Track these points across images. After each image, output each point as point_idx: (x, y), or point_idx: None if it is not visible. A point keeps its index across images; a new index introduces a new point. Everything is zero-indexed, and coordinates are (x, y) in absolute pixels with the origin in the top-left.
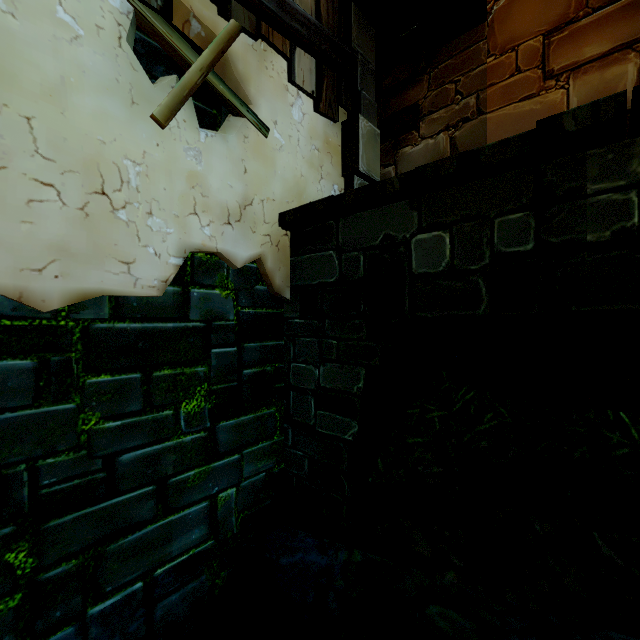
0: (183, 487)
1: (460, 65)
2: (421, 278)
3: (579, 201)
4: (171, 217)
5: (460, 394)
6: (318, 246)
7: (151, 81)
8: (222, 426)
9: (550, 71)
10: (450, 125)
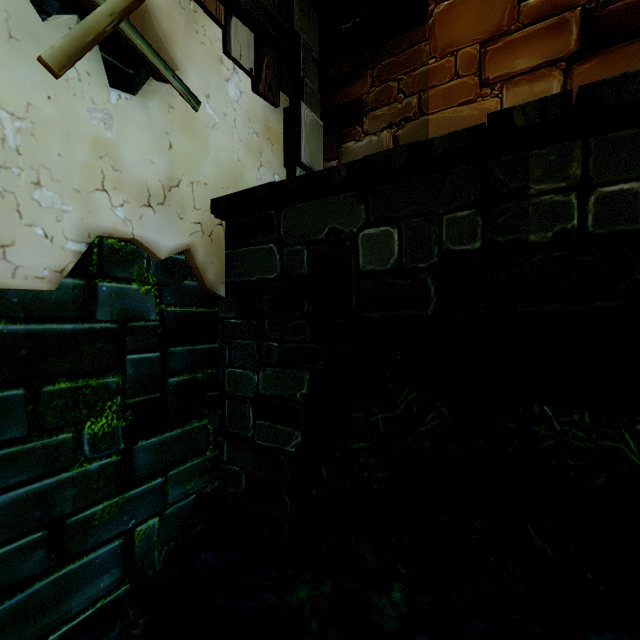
0: (87, 526)
1: (403, 64)
2: (369, 276)
3: (524, 201)
4: (69, 191)
5: (403, 395)
6: (257, 238)
7: (40, 16)
8: (141, 446)
9: (486, 79)
10: (393, 123)
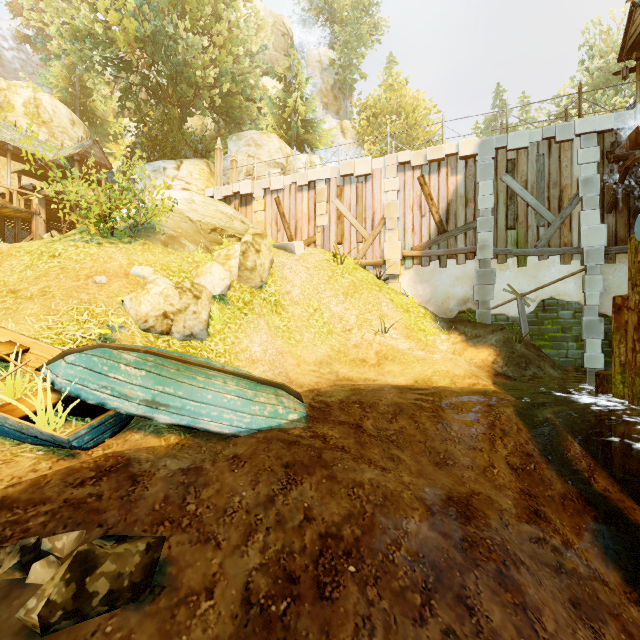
0: None
1: None
2: None
3: None
4: None
5: None
6: None
7: None
8: None
9: None
10: None
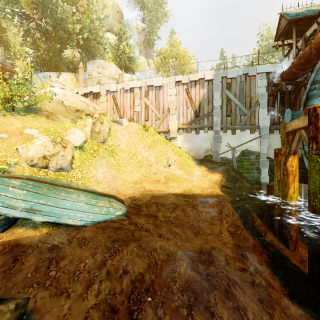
0: None
1: None
2: None
3: None
4: None
5: None
6: None
7: None
8: None
9: None
10: None
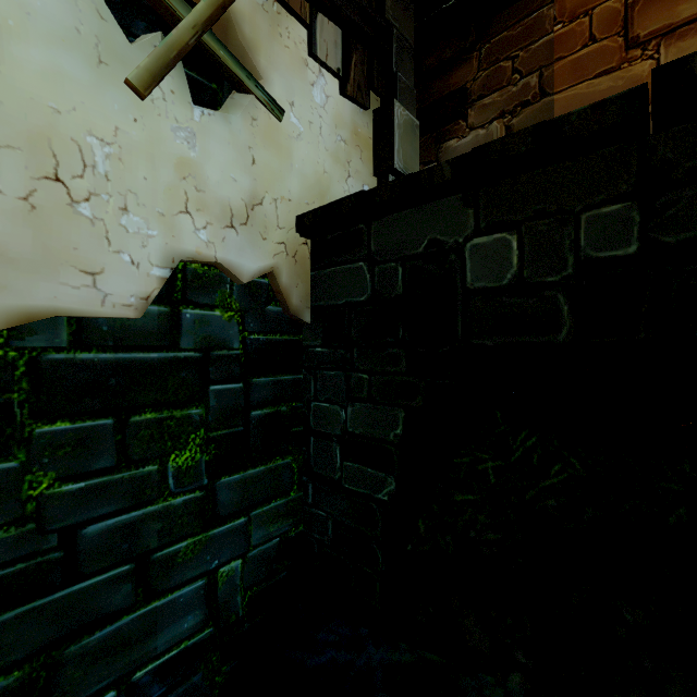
0: (172, 563)
1: (518, 37)
2: (478, 294)
3: None
4: (154, 215)
5: (519, 440)
6: (345, 257)
7: (128, 39)
8: (224, 483)
9: (634, 38)
10: (506, 111)
